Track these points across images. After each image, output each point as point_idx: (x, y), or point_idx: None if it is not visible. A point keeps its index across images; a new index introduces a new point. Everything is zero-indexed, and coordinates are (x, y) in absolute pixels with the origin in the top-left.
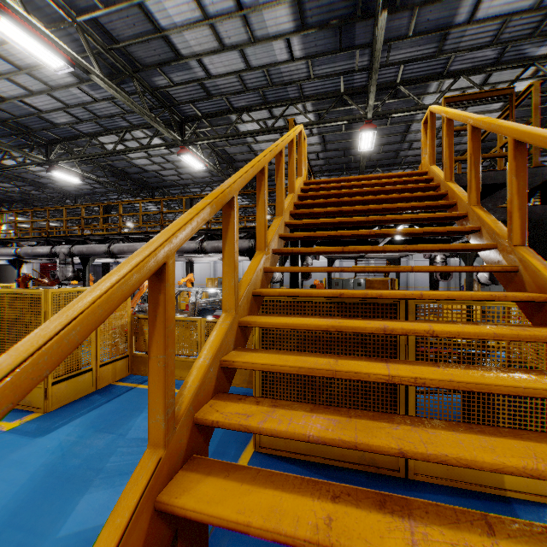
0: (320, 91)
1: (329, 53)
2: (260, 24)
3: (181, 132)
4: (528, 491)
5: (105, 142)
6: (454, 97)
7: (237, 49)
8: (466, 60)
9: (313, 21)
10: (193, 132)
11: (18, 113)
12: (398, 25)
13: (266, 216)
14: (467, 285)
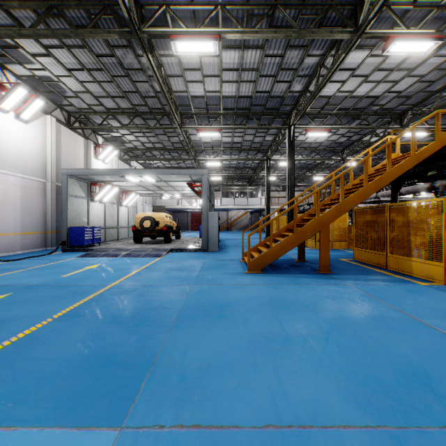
0: None
1: None
2: (409, 64)
3: (400, 121)
4: (419, 275)
5: (367, 139)
6: None
7: (404, 78)
8: None
9: (443, 41)
10: (414, 115)
11: (327, 144)
12: None
13: (333, 186)
14: None
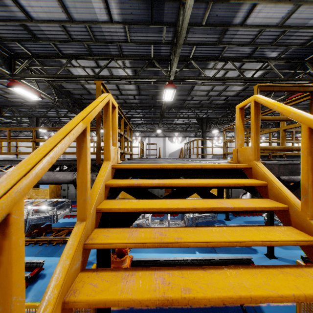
0: (135, 53)
1: (143, 23)
2: None
3: (11, 66)
4: None
5: None
6: (266, 85)
7: None
8: (233, 51)
9: None
10: (26, 68)
11: None
12: (196, 13)
13: None
14: (226, 189)
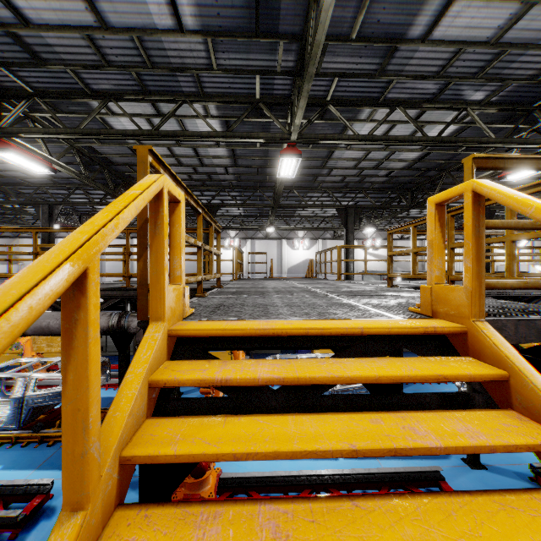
0: (227, 91)
1: (240, 35)
2: None
3: None
4: None
5: None
6: (490, 157)
7: None
8: (406, 89)
9: None
10: (25, 116)
11: None
12: (340, 16)
13: None
14: None
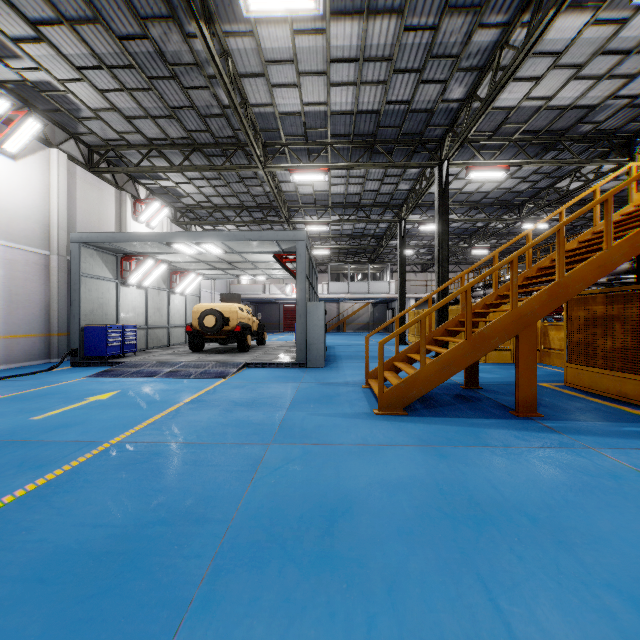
0: None
1: None
2: None
3: (627, 150)
4: None
5: (563, 186)
6: None
7: None
8: None
9: None
10: None
11: (497, 196)
12: None
13: (529, 254)
14: None
